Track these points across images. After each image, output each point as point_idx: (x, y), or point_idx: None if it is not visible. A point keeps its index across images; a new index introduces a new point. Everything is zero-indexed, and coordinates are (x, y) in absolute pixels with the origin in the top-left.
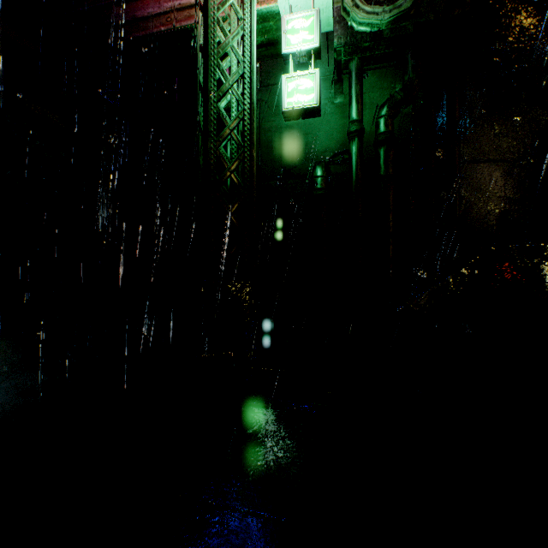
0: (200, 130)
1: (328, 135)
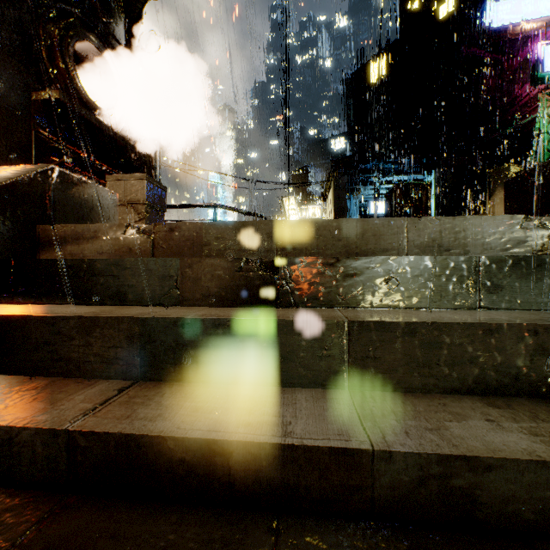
0: None
1: None
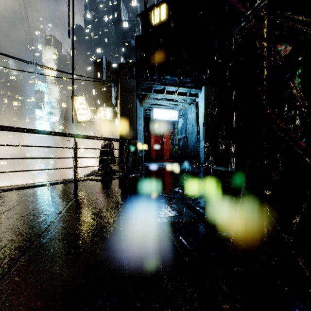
0: None
1: None
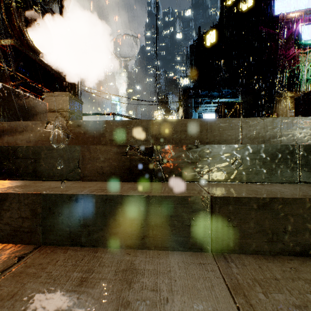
0: None
1: None
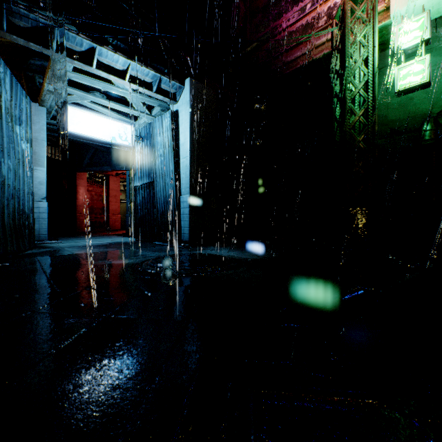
0: (336, 120)
1: (436, 94)
